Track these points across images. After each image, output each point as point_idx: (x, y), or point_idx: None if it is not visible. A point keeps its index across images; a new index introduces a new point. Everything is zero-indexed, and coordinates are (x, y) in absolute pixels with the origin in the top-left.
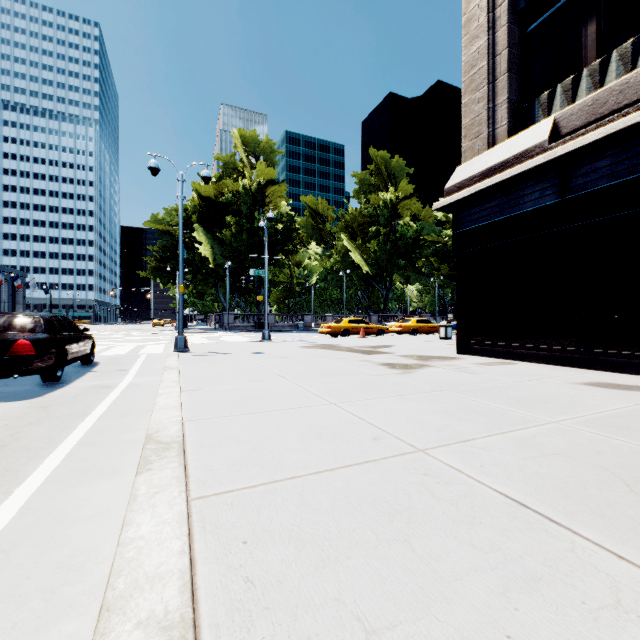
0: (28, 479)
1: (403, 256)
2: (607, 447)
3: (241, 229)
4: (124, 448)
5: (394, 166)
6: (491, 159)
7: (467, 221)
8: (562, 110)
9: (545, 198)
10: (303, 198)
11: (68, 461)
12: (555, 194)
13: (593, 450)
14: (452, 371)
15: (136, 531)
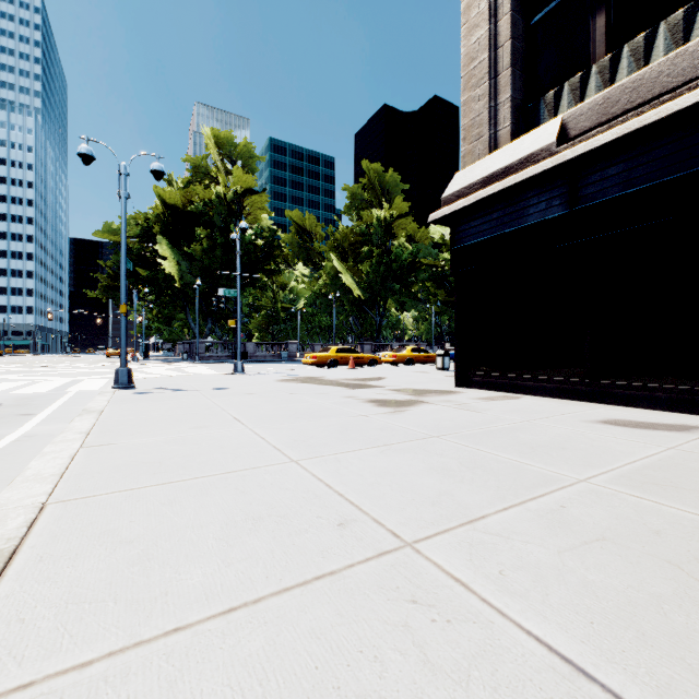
0: None
1: (398, 280)
2: (663, 521)
3: (214, 244)
4: None
5: (388, 181)
6: (493, 164)
7: (467, 235)
8: (570, 109)
9: (552, 209)
10: (288, 212)
11: None
12: (563, 205)
13: (647, 528)
14: (451, 408)
15: None
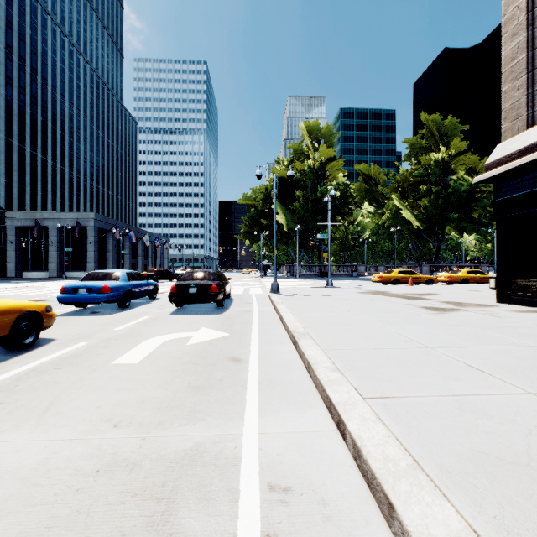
0: (251, 341)
1: (456, 209)
2: None
3: (307, 199)
4: (279, 336)
5: (446, 126)
6: (529, 139)
7: (506, 191)
8: None
9: None
10: (357, 166)
11: (260, 338)
12: None
13: None
14: (481, 314)
15: (309, 353)
